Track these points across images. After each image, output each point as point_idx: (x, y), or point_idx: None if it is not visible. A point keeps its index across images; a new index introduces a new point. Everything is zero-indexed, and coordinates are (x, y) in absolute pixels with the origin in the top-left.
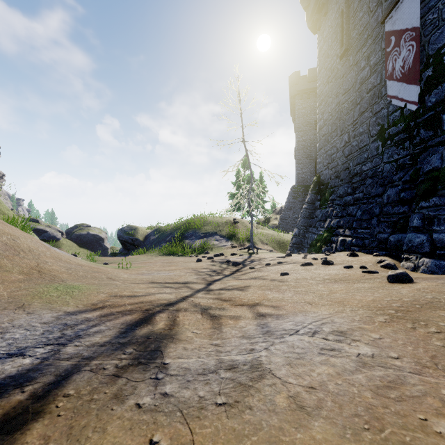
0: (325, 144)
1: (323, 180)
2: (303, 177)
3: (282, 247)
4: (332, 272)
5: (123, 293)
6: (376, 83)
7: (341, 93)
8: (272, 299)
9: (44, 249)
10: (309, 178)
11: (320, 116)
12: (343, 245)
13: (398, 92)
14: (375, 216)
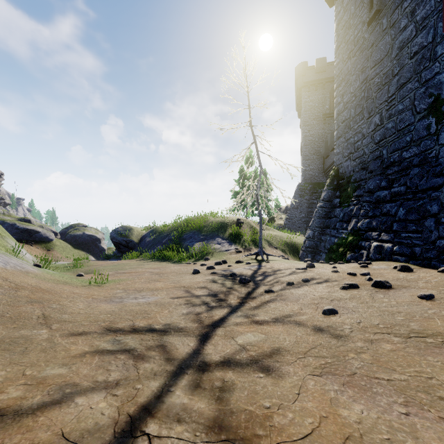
0: (345, 131)
1: (343, 173)
2: (310, 174)
3: (293, 251)
4: (413, 311)
5: None
6: (426, 42)
7: (368, 67)
8: (369, 442)
9: None
10: (317, 175)
11: (339, 99)
12: (379, 253)
13: None
14: (430, 216)
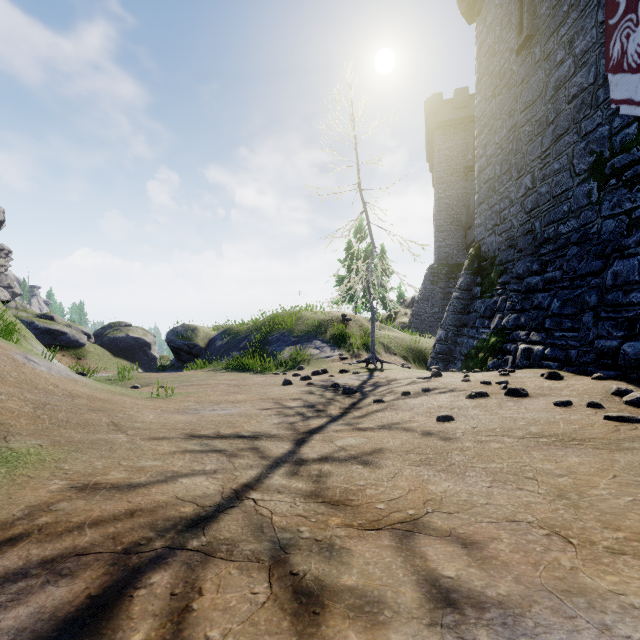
0: (488, 195)
1: (486, 252)
2: (446, 252)
3: (419, 359)
4: (539, 417)
5: (107, 476)
6: (587, 83)
7: (518, 110)
8: (446, 501)
9: (8, 367)
10: (456, 253)
11: (481, 151)
12: (528, 358)
13: (634, 91)
14: (589, 309)
